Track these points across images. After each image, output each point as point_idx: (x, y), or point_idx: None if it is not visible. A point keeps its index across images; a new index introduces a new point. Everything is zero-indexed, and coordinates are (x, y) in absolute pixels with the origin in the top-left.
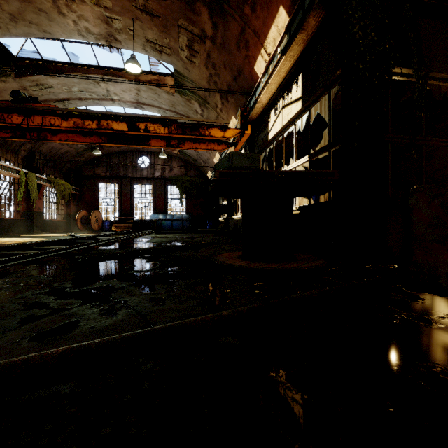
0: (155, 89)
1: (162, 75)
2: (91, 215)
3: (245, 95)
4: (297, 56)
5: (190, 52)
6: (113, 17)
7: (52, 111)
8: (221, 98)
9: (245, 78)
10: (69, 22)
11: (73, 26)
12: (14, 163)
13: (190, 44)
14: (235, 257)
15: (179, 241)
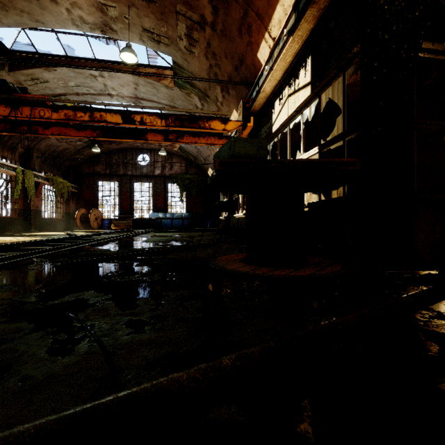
0: (154, 83)
1: (160, 68)
2: (90, 213)
3: (247, 86)
4: (306, 36)
5: (188, 41)
6: (107, 4)
7: (42, 102)
8: (222, 90)
9: (247, 68)
10: (62, 10)
11: (67, 15)
12: (11, 160)
13: (189, 32)
14: (237, 261)
15: (177, 240)
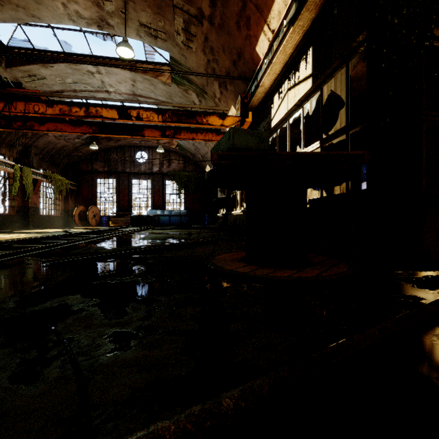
0: (151, 80)
1: (158, 64)
2: (88, 210)
3: (245, 81)
4: (307, 26)
5: (186, 36)
6: None
7: (36, 97)
8: (220, 86)
9: (245, 62)
10: (58, 4)
11: (63, 10)
12: (9, 157)
13: (187, 26)
14: (236, 260)
15: (175, 237)
